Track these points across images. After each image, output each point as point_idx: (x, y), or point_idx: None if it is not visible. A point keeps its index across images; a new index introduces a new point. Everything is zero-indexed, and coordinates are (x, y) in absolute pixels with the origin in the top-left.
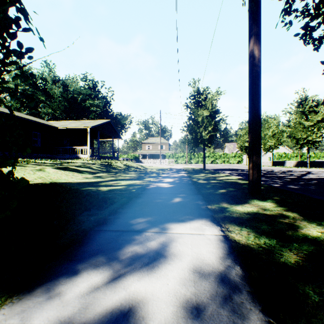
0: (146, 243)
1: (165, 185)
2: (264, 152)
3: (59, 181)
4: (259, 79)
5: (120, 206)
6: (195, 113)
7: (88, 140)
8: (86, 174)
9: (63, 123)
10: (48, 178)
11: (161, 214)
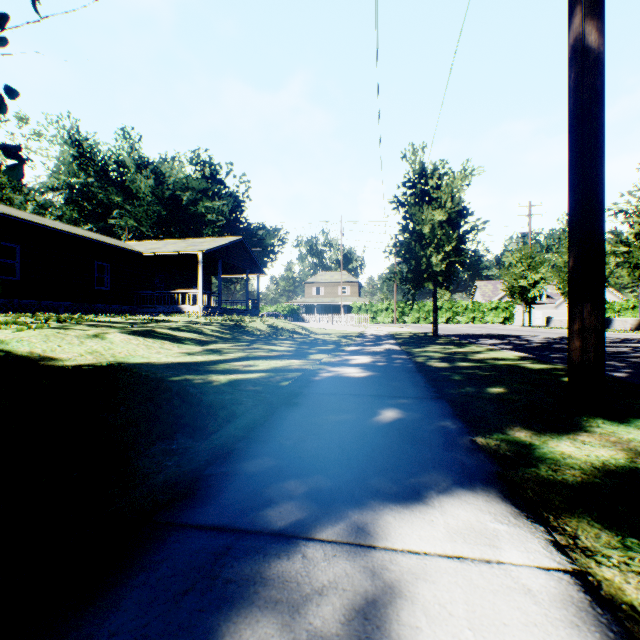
0: (306, 602)
1: (354, 373)
2: (560, 300)
3: (128, 361)
4: (600, 107)
5: (244, 432)
6: (415, 217)
7: (200, 278)
8: (188, 346)
9: (152, 244)
10: (108, 354)
11: (351, 465)
